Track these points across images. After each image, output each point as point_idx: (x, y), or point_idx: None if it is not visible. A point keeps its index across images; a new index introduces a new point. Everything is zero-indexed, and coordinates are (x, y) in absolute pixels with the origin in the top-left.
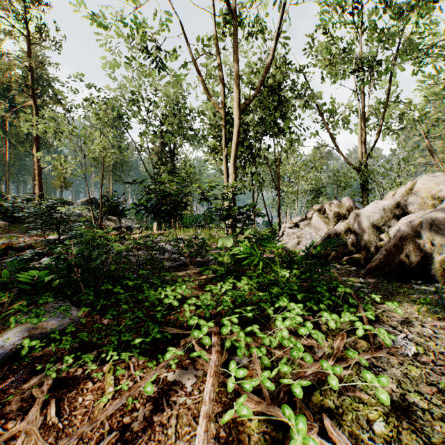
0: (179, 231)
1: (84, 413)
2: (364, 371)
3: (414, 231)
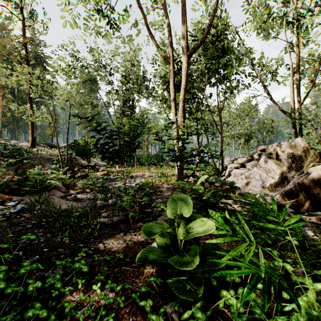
0: (135, 168)
1: None
2: None
3: None
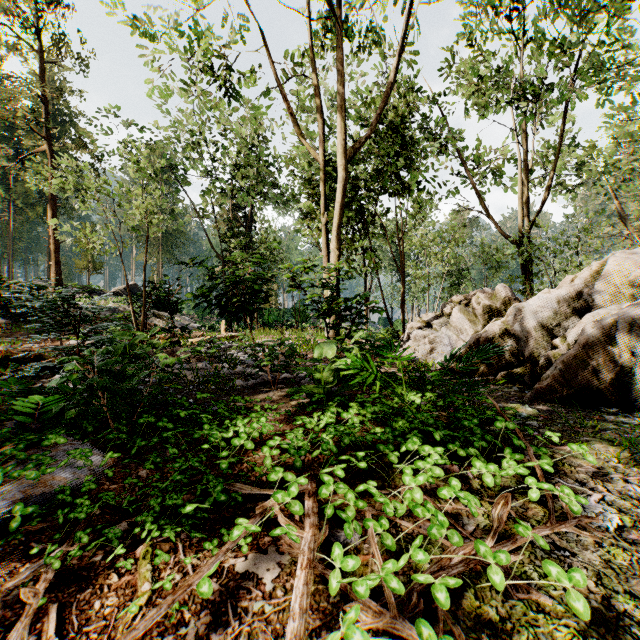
0: (257, 332)
1: (102, 628)
2: (546, 562)
3: (605, 334)
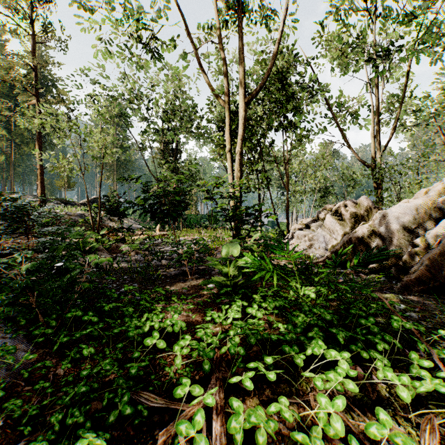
0: (182, 232)
1: None
2: None
3: None
